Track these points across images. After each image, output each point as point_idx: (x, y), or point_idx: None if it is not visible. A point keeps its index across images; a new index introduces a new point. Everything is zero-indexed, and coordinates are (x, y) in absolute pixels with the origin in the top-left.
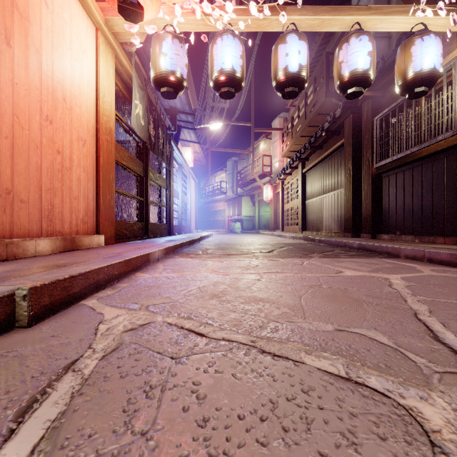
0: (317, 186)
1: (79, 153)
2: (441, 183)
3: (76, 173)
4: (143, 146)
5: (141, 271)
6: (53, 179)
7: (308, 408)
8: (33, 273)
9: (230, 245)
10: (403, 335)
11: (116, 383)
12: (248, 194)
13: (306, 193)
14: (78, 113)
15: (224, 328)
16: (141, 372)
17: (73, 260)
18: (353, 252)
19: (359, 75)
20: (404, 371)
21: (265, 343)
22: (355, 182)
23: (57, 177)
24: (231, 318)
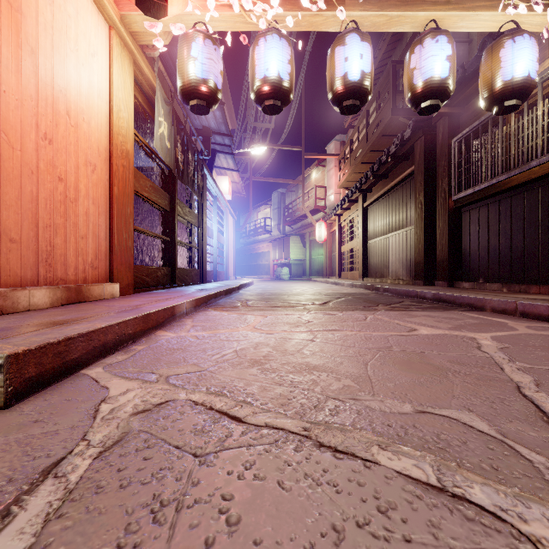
0: (381, 223)
1: (87, 181)
2: (535, 219)
3: (84, 205)
4: (170, 174)
5: (164, 329)
6: (53, 213)
7: (389, 539)
8: (19, 334)
9: (275, 296)
10: (508, 419)
11: (113, 497)
12: (298, 233)
13: (368, 231)
14: (86, 131)
15: (267, 408)
16: (149, 478)
17: (75, 315)
18: (426, 304)
19: (436, 85)
20: (518, 476)
21: (322, 432)
22: (428, 218)
23: (58, 210)
24: (277, 395)
